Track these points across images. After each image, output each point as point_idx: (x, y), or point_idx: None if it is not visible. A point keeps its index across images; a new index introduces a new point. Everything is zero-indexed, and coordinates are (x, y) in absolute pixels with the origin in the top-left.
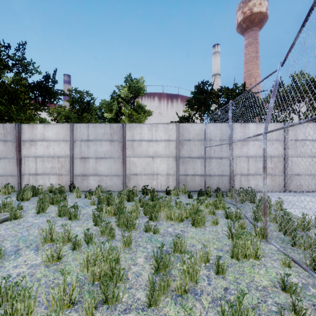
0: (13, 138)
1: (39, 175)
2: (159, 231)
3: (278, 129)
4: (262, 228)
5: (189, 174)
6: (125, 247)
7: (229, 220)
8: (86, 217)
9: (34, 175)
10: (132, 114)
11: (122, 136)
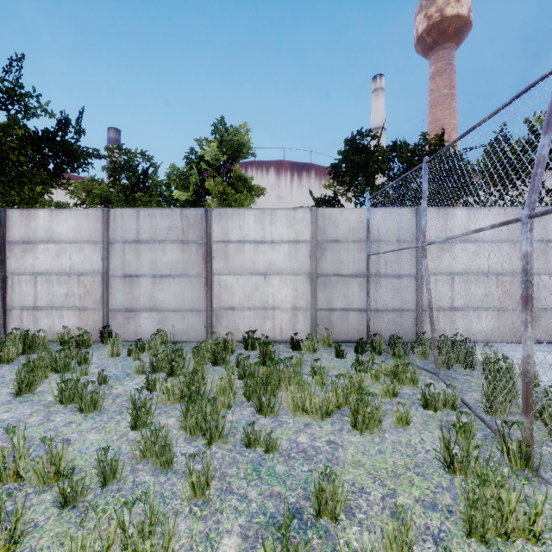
0: None
1: (42, 309)
2: (278, 443)
3: None
4: (523, 442)
5: (336, 307)
6: (193, 498)
7: (431, 412)
8: (119, 403)
9: (32, 309)
10: (226, 193)
11: (205, 232)
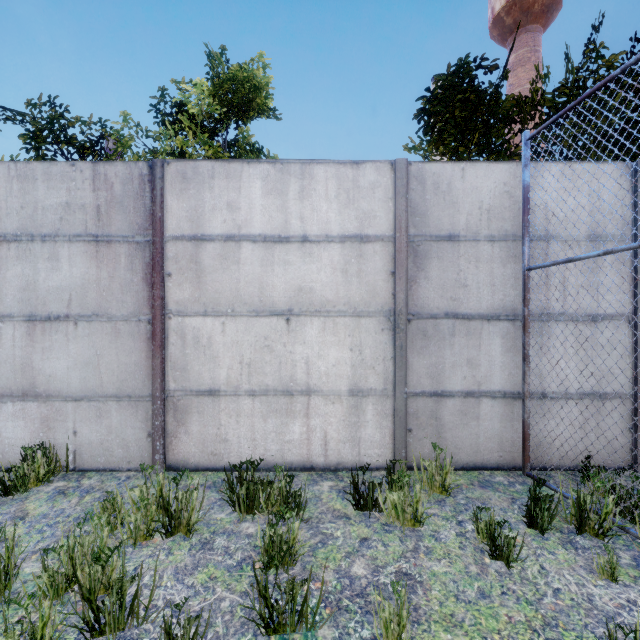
0: None
1: None
2: None
3: None
4: None
5: (451, 389)
6: None
7: None
8: None
9: None
10: None
11: (150, 217)
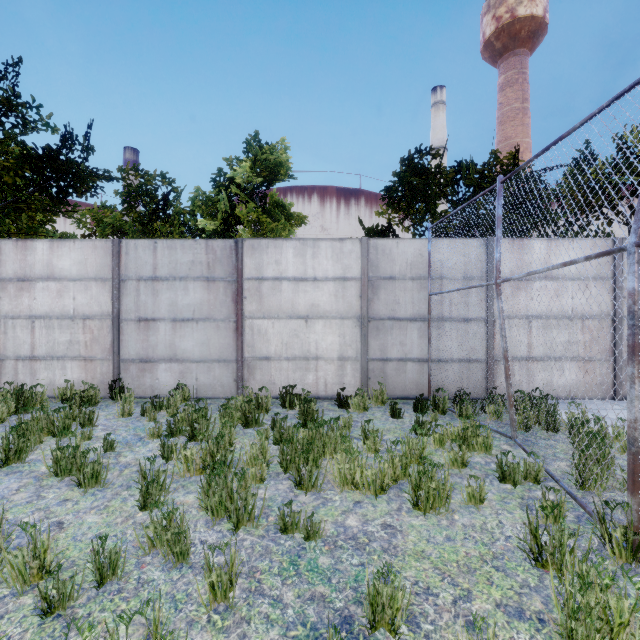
0: None
1: (40, 359)
2: (321, 528)
3: None
4: (629, 528)
5: (391, 357)
6: (213, 603)
7: (509, 486)
8: (127, 475)
9: (29, 359)
10: (260, 221)
11: (235, 268)
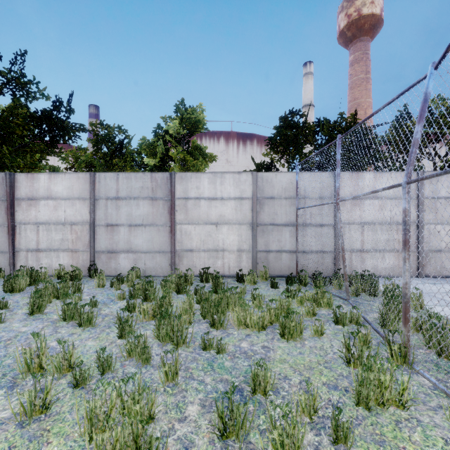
0: (2, 195)
1: (43, 251)
2: (226, 348)
3: (436, 174)
4: (403, 345)
5: (272, 249)
6: (166, 382)
7: (340, 327)
8: (107, 320)
9: (35, 251)
10: (186, 159)
11: (170, 191)
